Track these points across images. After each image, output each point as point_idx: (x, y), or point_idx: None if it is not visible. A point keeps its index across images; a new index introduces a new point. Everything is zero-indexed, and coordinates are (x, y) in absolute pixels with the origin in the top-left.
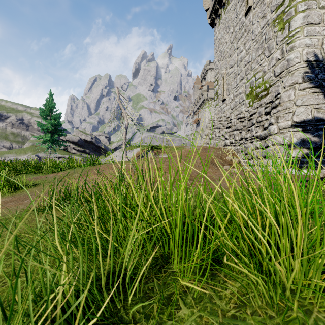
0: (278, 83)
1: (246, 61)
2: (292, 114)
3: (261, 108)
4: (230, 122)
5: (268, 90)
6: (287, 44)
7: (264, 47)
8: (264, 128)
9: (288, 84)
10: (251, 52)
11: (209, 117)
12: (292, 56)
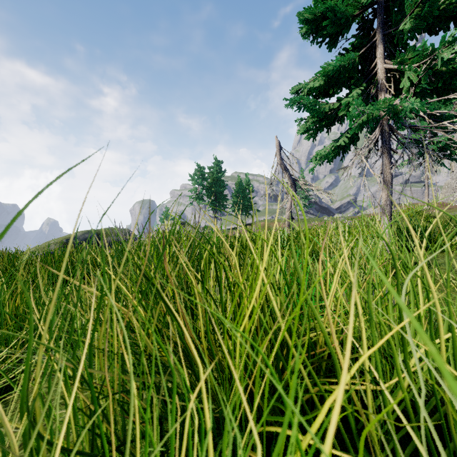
0: None
1: None
2: None
3: None
4: (453, 187)
5: None
6: None
7: None
8: None
9: None
10: None
11: None
12: None
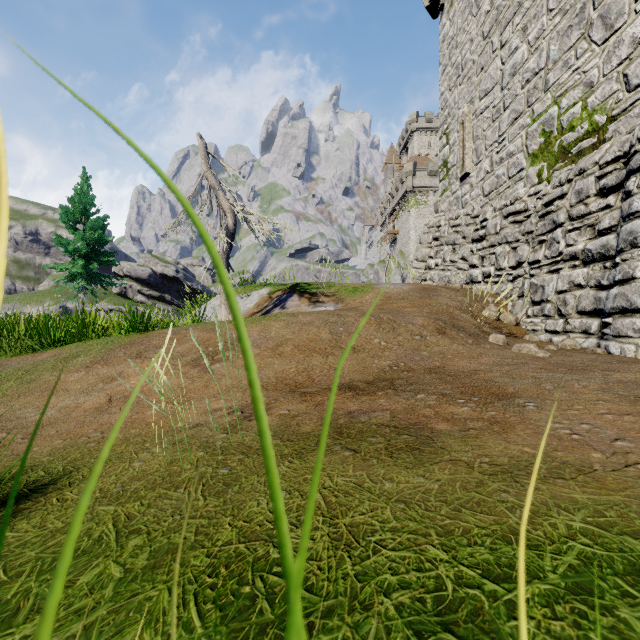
0: (639, 105)
1: (528, 70)
2: None
3: (584, 181)
4: (483, 226)
5: (603, 130)
6: None
7: (589, 21)
8: (601, 230)
9: None
10: (546, 44)
11: (417, 227)
12: None
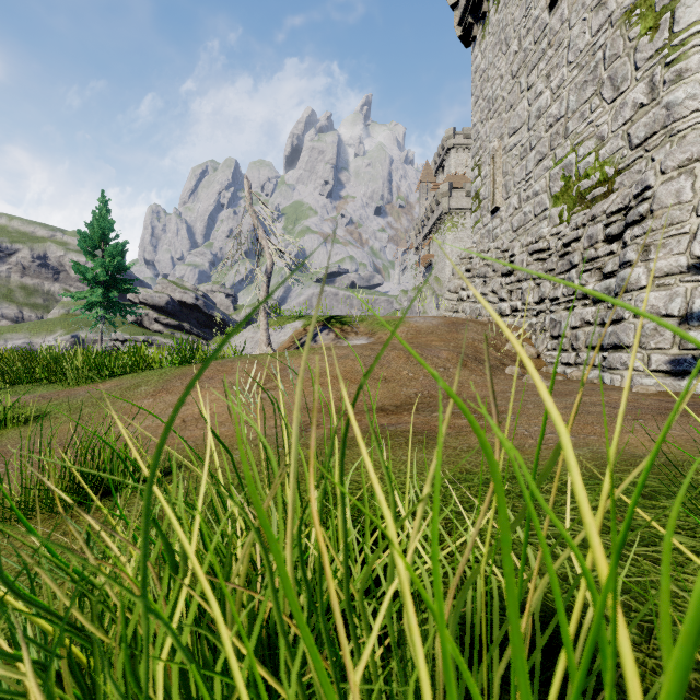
0: (639, 163)
1: (551, 116)
2: (688, 238)
3: (594, 227)
4: (511, 261)
5: (612, 181)
6: (665, 67)
7: (600, 80)
8: (606, 274)
9: (673, 162)
10: (566, 94)
11: (453, 251)
12: (681, 93)
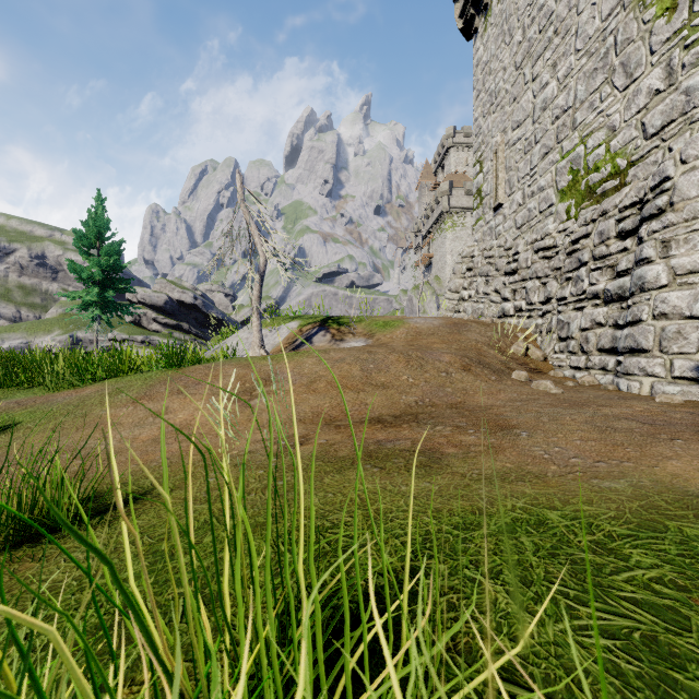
0: (654, 153)
1: (558, 107)
2: None
3: (606, 222)
4: (515, 260)
5: (624, 174)
6: (684, 49)
7: (612, 67)
8: (619, 272)
9: (695, 150)
10: (574, 83)
11: (453, 250)
12: None
